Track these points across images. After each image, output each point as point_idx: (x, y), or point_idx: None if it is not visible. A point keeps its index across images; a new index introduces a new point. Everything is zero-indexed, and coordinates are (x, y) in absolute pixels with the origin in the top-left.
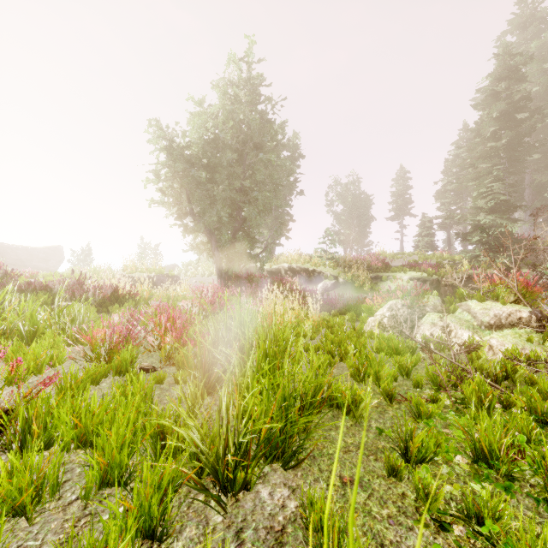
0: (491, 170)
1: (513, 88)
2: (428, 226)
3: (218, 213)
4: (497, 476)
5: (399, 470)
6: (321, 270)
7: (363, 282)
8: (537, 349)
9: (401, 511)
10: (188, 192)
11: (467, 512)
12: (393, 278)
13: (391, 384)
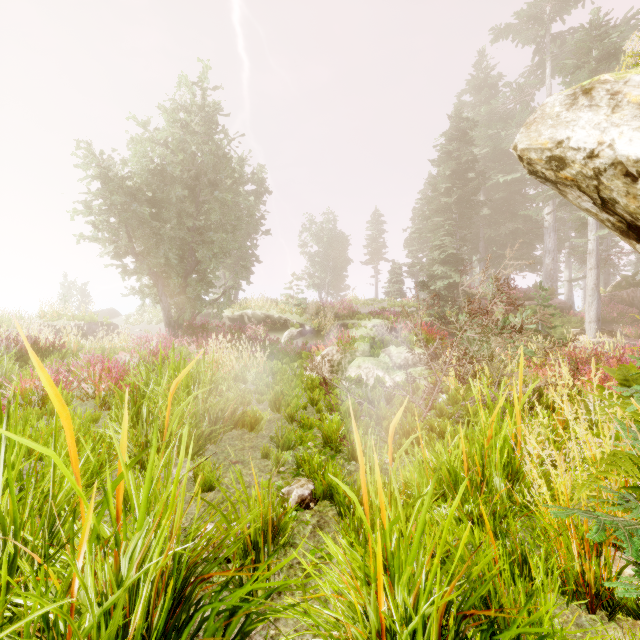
0: (444, 224)
1: (462, 150)
2: (398, 273)
3: (166, 254)
4: (333, 453)
5: (269, 453)
6: (287, 317)
7: (330, 330)
8: (423, 382)
9: (261, 471)
10: (129, 228)
11: (297, 466)
12: (358, 326)
13: (293, 409)
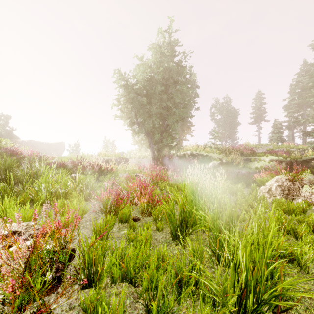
0: None
1: None
2: (279, 127)
3: (153, 122)
4: None
5: None
6: (211, 155)
7: (238, 163)
8: None
9: None
10: (135, 110)
11: None
12: (258, 160)
13: None
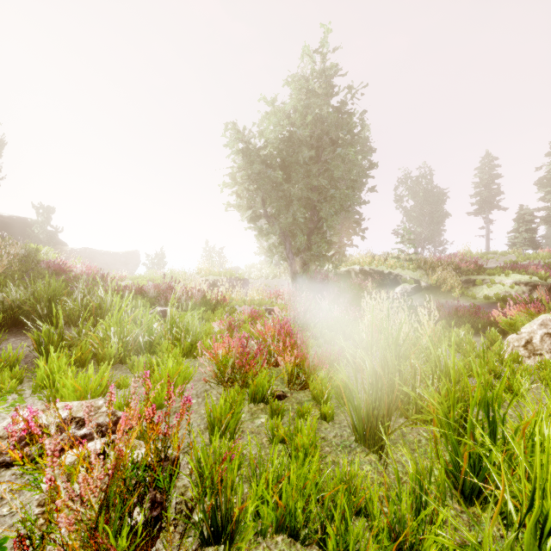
0: None
1: None
2: (528, 220)
3: (294, 214)
4: None
5: None
6: (398, 272)
7: (451, 287)
8: None
9: None
10: (263, 193)
11: None
12: (491, 282)
13: None
